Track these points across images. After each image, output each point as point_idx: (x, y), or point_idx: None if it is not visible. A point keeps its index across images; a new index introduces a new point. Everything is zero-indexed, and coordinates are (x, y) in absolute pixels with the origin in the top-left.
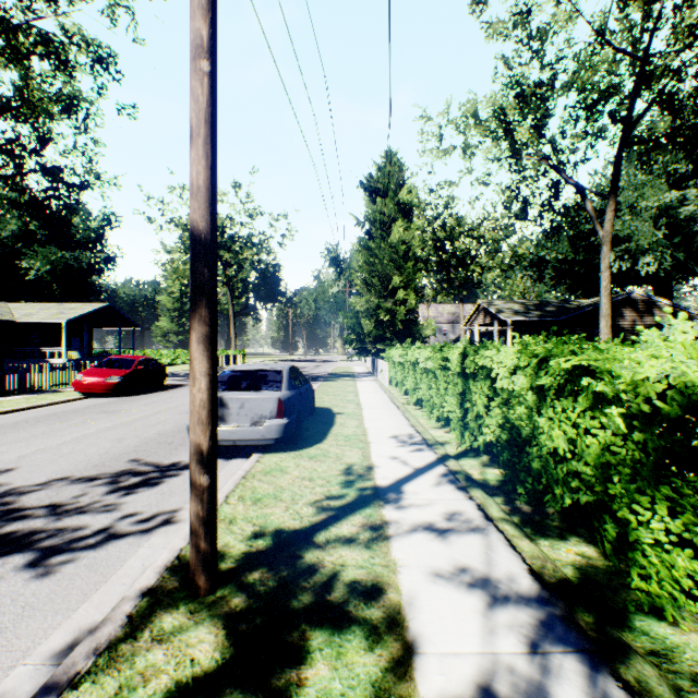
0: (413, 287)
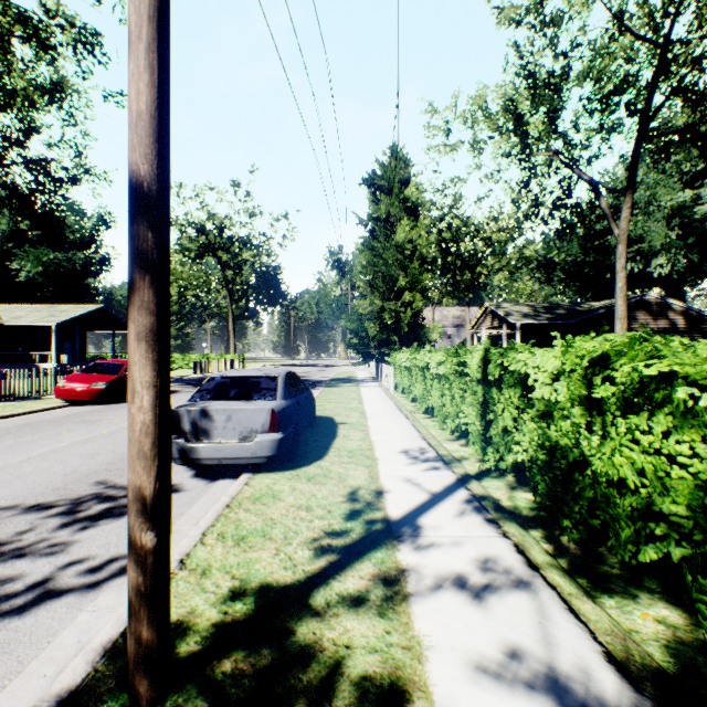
0: (419, 288)
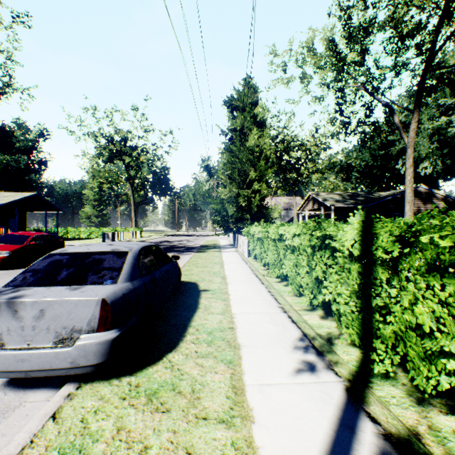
0: (265, 180)
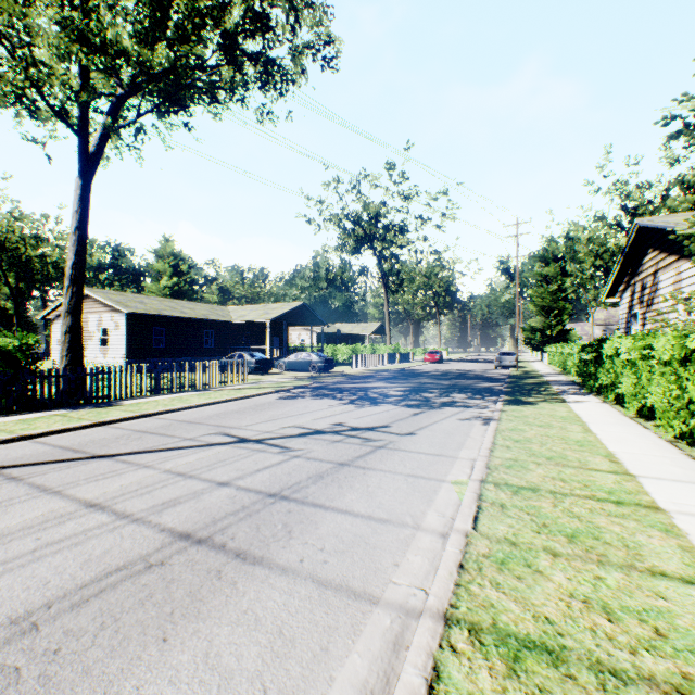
0: (566, 313)
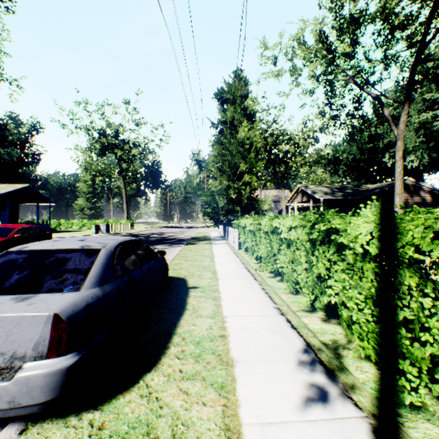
0: (255, 172)
